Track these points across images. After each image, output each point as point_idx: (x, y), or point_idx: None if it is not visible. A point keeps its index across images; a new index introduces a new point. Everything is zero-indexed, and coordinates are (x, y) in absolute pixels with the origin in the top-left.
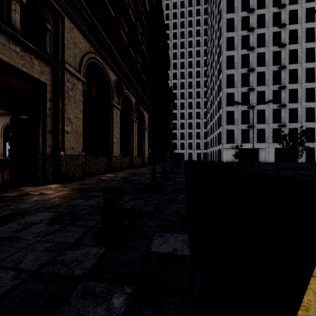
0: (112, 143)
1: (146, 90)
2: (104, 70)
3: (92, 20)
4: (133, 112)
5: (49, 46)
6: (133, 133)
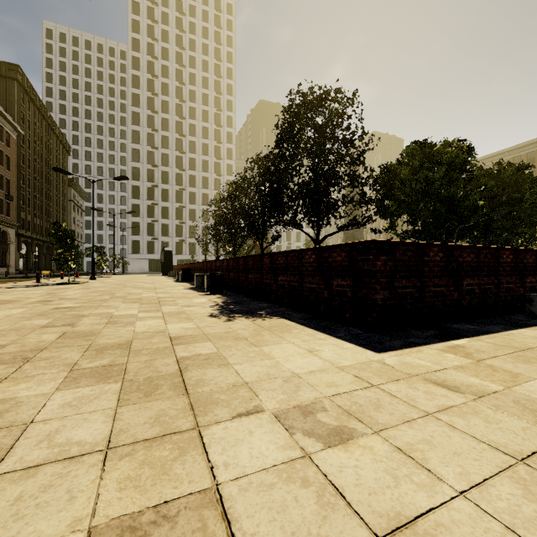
0: None
1: (12, 210)
2: None
3: None
4: None
5: None
6: None
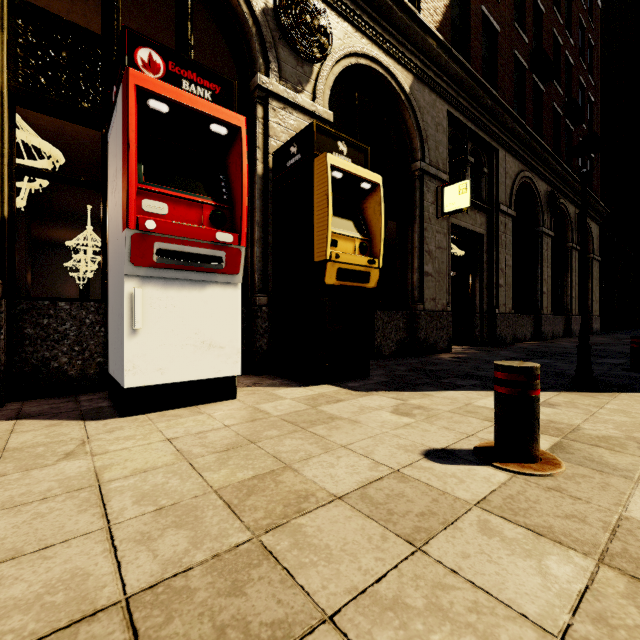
0: (541, 294)
1: (595, 177)
2: (533, 186)
3: (524, 131)
4: (571, 232)
5: (485, 191)
6: (571, 271)
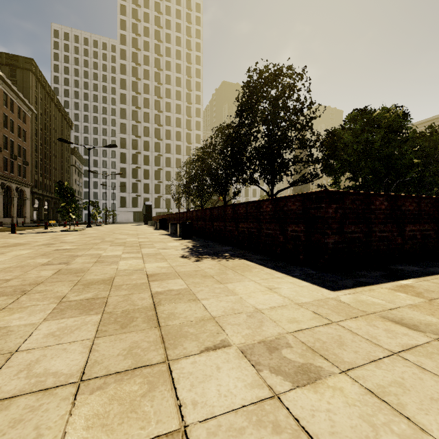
0: None
1: (28, 173)
2: None
3: None
4: (14, 192)
5: None
6: (14, 204)
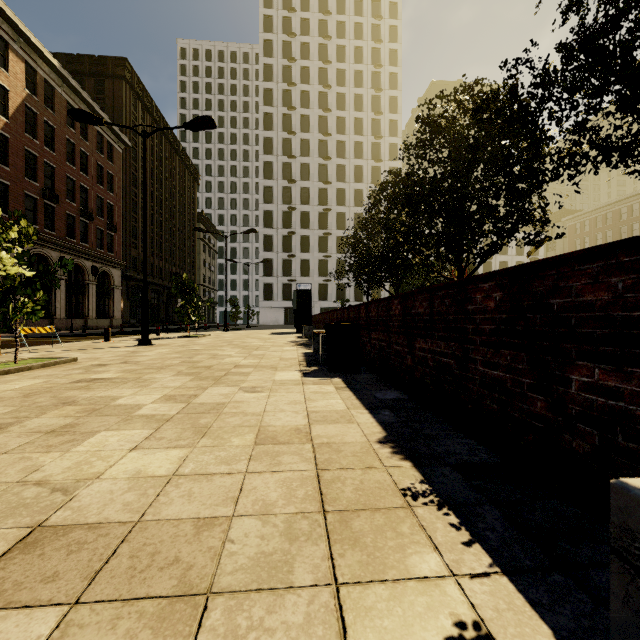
0: (56, 308)
1: (117, 244)
2: (46, 255)
3: None
4: (89, 275)
5: None
6: (89, 295)
